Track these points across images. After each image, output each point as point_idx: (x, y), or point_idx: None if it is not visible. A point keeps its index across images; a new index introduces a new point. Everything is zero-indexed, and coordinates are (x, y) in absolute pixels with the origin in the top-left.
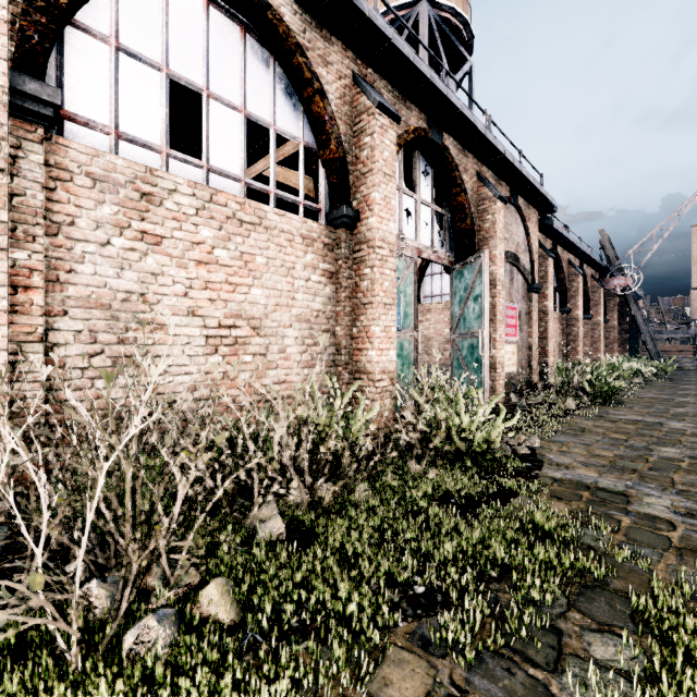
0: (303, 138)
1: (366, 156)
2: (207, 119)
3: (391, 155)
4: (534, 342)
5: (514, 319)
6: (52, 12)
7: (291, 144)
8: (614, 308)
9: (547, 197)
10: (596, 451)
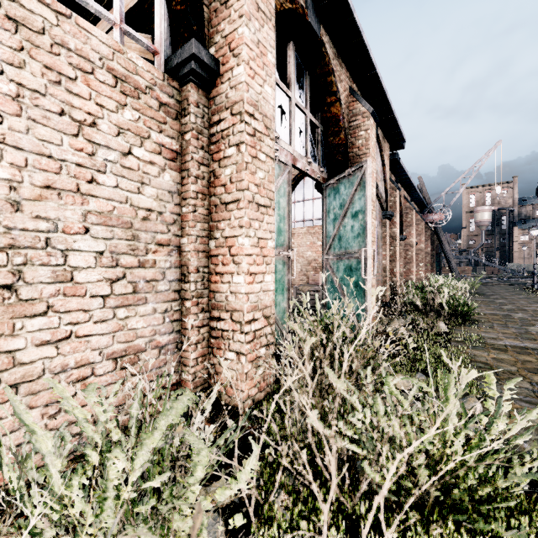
0: None
1: None
2: None
3: None
4: (387, 264)
5: None
6: None
7: None
8: (429, 238)
9: (401, 131)
10: None
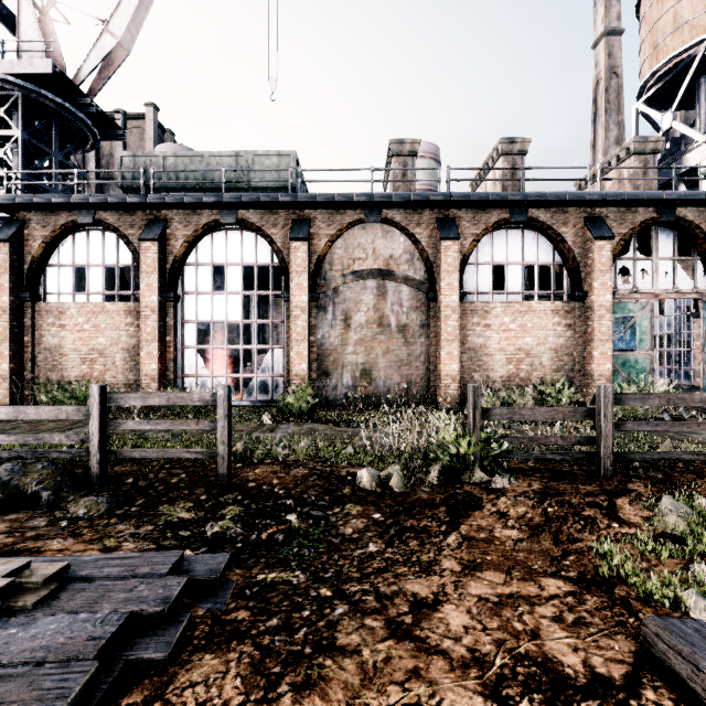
0: (553, 261)
1: (590, 263)
2: (507, 274)
3: (607, 258)
4: None
5: None
6: (463, 270)
7: None
8: None
9: None
10: None
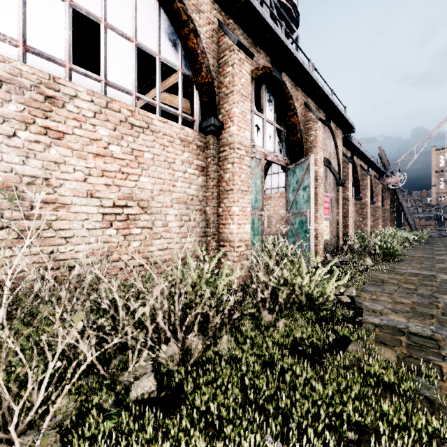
0: (181, 67)
1: (228, 81)
2: (104, 44)
3: (246, 81)
4: (340, 219)
5: (328, 203)
6: None
7: (174, 76)
8: (388, 197)
9: (349, 121)
10: (397, 299)
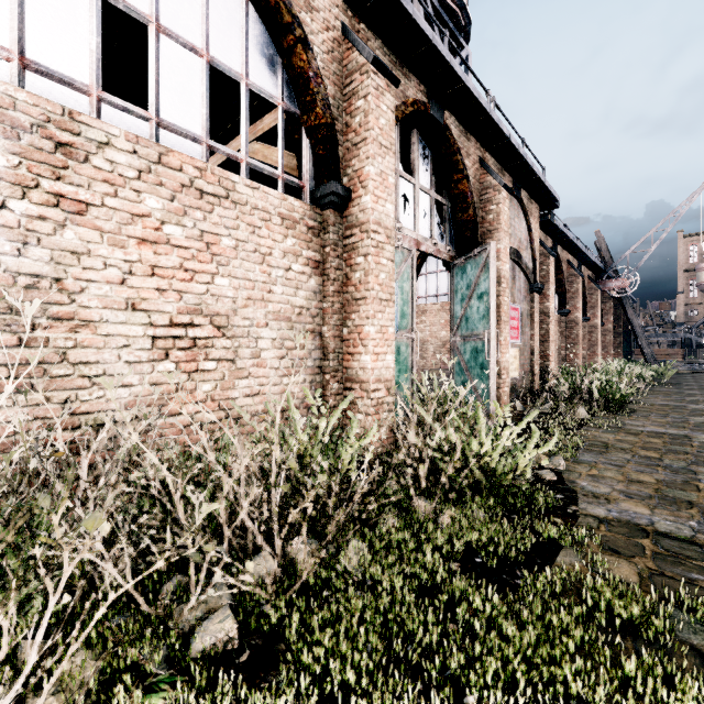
0: (282, 99)
1: (358, 123)
2: (156, 59)
3: (388, 123)
4: (536, 345)
5: (516, 321)
6: None
7: (271, 116)
8: (610, 311)
9: (550, 190)
10: (632, 475)
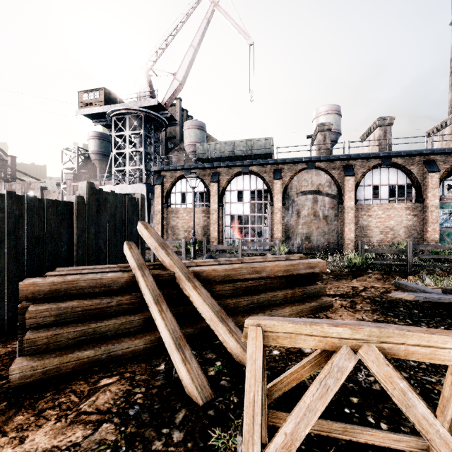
0: (406, 183)
1: (426, 184)
2: (380, 190)
3: (436, 182)
4: None
5: None
6: (356, 189)
7: None
8: None
9: None
10: None
